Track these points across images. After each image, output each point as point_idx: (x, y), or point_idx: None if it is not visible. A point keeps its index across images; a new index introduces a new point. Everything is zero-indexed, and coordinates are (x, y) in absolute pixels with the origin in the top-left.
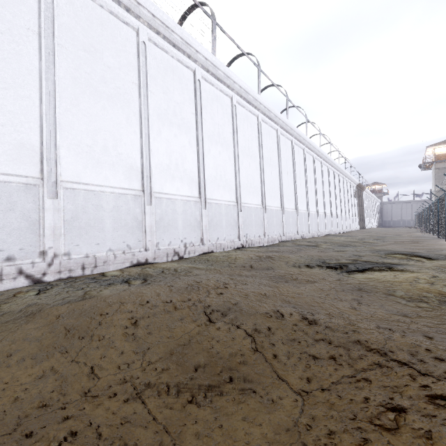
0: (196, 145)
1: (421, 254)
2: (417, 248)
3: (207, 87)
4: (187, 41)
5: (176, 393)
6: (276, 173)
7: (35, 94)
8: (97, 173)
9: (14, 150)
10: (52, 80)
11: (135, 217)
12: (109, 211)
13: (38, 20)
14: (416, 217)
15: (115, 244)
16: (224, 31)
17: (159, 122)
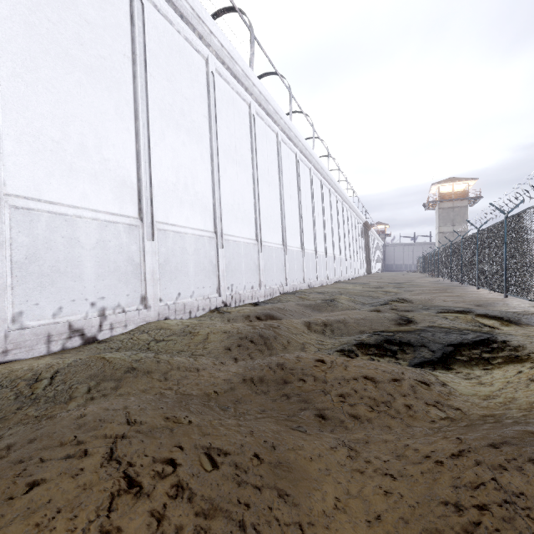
0: (134, 118)
1: (485, 312)
2: (460, 300)
3: (159, 21)
4: None
5: None
6: (276, 194)
7: None
8: None
9: None
10: None
11: None
12: None
13: None
14: (419, 261)
15: None
16: None
17: (33, 41)
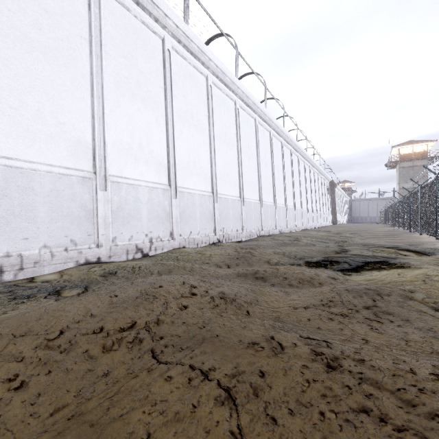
0: (165, 124)
1: (408, 248)
2: (397, 241)
3: (178, 60)
4: (154, 0)
5: None
6: (254, 164)
7: None
8: (26, 144)
9: None
10: None
11: (83, 204)
12: (43, 196)
13: None
14: (382, 213)
15: (53, 239)
16: (198, 1)
17: (118, 91)
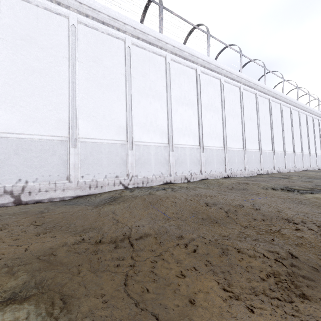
0: (197, 114)
1: None
2: None
3: (204, 77)
4: (192, 54)
5: (196, 222)
6: (255, 125)
7: (124, 103)
8: (147, 136)
9: (118, 129)
10: (130, 95)
11: (165, 158)
12: (153, 155)
13: (125, 68)
14: None
15: (156, 172)
16: (215, 38)
17: (176, 104)
